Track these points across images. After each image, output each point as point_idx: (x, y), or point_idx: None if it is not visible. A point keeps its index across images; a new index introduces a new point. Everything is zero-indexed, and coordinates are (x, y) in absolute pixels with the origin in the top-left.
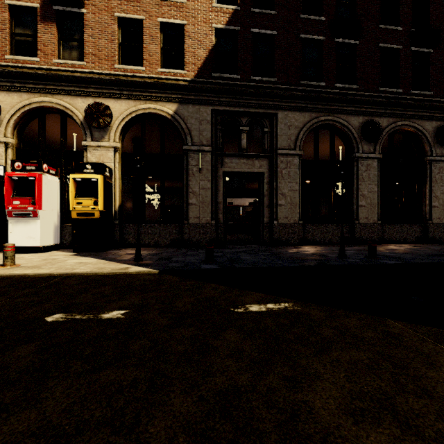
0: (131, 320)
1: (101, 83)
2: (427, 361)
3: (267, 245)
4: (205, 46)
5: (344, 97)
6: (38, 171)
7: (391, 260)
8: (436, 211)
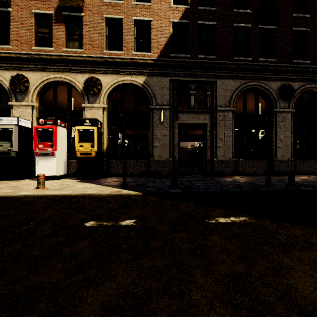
0: (141, 226)
1: (94, 63)
2: None
3: (209, 176)
4: (165, 35)
5: (266, 68)
6: (54, 124)
7: (307, 187)
8: None
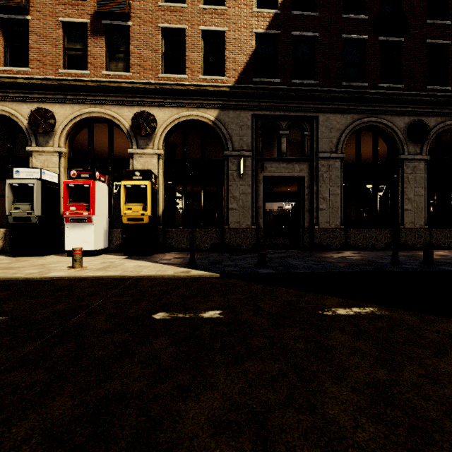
0: (232, 319)
1: (146, 92)
2: None
3: (307, 250)
4: (246, 52)
5: (389, 97)
6: (91, 178)
7: (451, 267)
8: None
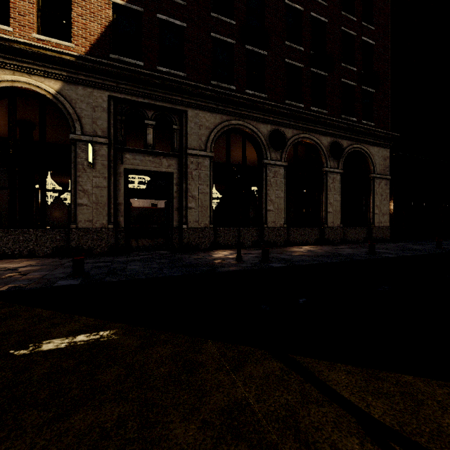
0: None
1: None
2: (193, 406)
3: (176, 251)
4: (100, 21)
5: (253, 104)
6: None
7: (280, 263)
8: (330, 216)
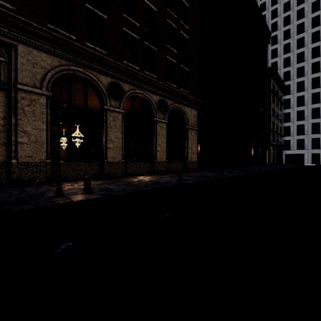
0: None
1: None
2: None
3: (3, 187)
4: None
5: (93, 56)
6: None
7: (98, 194)
8: (159, 153)
